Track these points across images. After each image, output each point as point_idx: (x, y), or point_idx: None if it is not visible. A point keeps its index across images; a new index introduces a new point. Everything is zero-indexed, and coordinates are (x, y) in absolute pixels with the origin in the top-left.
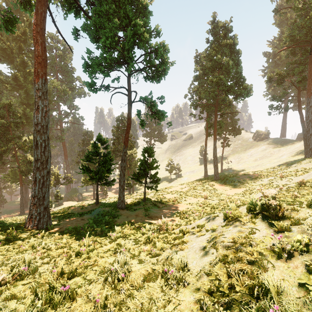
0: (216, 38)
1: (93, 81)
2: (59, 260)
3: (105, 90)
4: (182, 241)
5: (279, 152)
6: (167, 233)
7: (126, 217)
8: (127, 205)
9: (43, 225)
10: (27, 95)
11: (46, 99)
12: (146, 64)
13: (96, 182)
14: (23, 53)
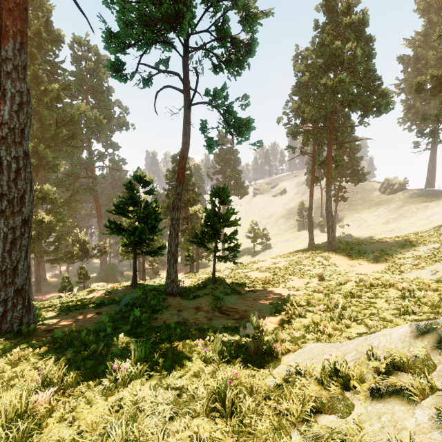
0: (331, 18)
1: (119, 60)
2: None
3: (144, 85)
4: None
5: (425, 209)
6: (273, 363)
7: (178, 311)
8: (183, 289)
9: (11, 325)
10: (42, 126)
11: (21, 79)
12: (216, 34)
13: (133, 250)
14: (37, 64)
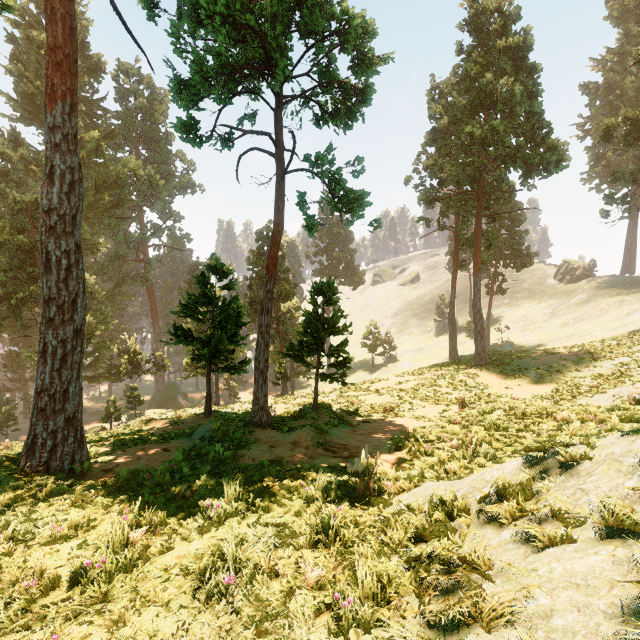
0: (480, 39)
1: (192, 118)
2: (1, 604)
3: (223, 147)
4: (463, 559)
5: (620, 306)
6: (384, 503)
7: (270, 446)
8: (274, 419)
9: (62, 462)
10: None
11: (72, 151)
12: (319, 79)
13: (207, 365)
14: None
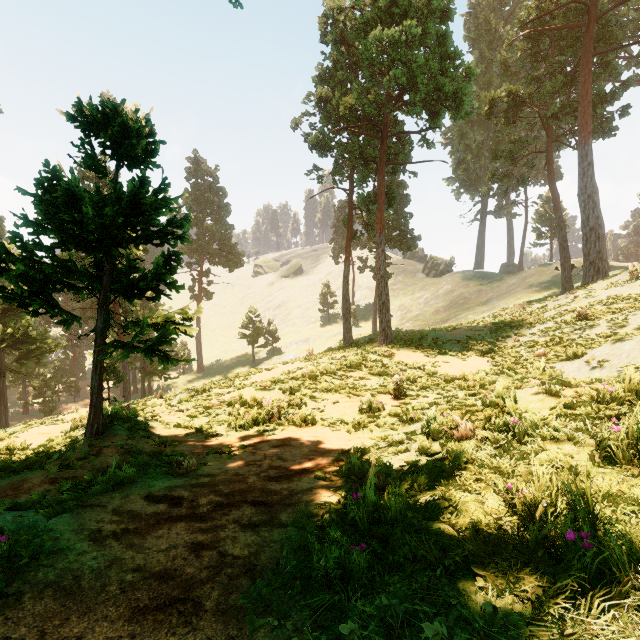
0: None
1: None
2: None
3: None
4: None
5: (479, 295)
6: None
7: None
8: None
9: None
10: None
11: None
12: None
13: None
14: None
